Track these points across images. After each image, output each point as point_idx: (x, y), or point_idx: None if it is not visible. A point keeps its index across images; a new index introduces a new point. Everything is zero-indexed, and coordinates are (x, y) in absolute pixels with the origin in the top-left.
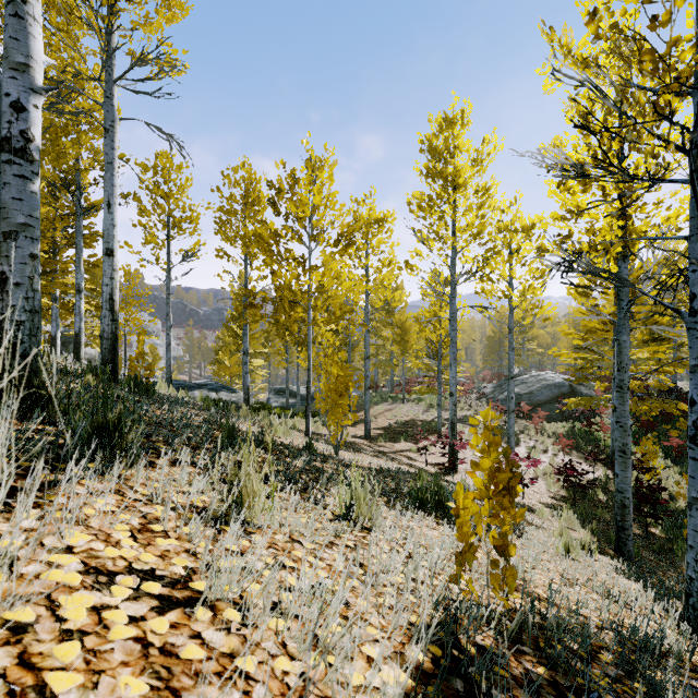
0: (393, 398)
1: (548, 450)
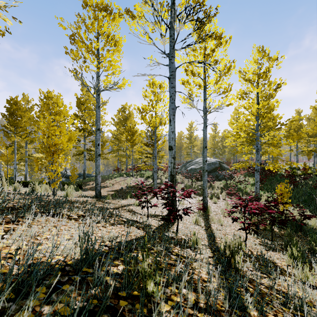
0: (126, 174)
1: (219, 197)
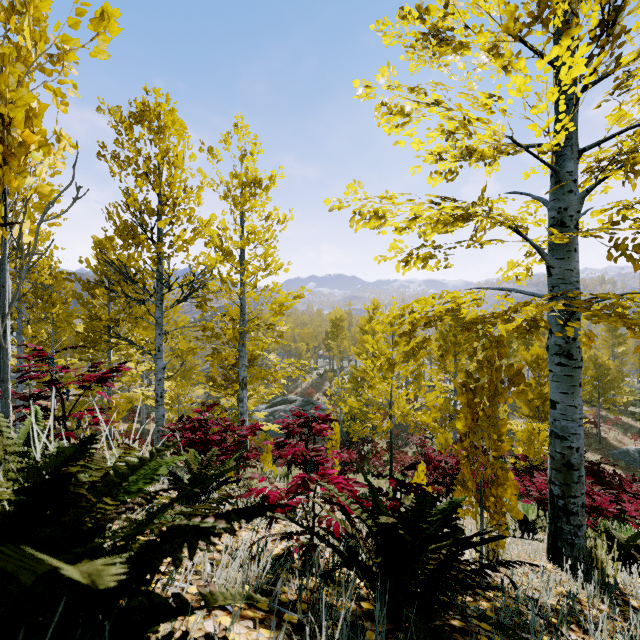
0: None
1: None
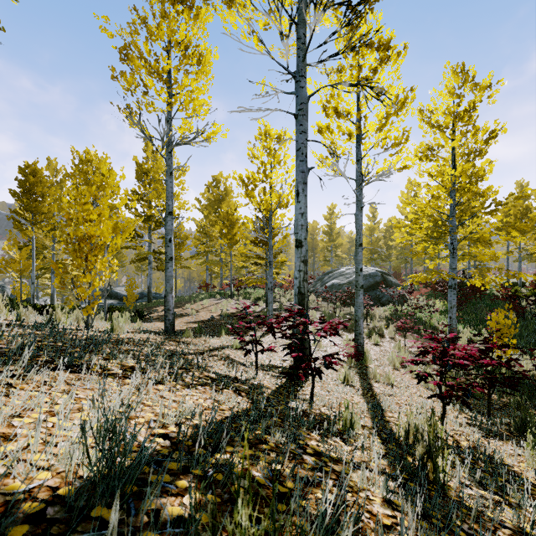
0: (221, 294)
1: (384, 334)
